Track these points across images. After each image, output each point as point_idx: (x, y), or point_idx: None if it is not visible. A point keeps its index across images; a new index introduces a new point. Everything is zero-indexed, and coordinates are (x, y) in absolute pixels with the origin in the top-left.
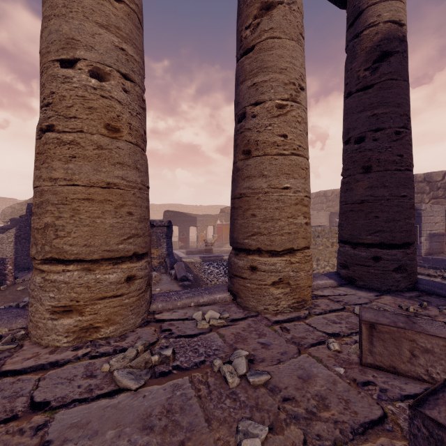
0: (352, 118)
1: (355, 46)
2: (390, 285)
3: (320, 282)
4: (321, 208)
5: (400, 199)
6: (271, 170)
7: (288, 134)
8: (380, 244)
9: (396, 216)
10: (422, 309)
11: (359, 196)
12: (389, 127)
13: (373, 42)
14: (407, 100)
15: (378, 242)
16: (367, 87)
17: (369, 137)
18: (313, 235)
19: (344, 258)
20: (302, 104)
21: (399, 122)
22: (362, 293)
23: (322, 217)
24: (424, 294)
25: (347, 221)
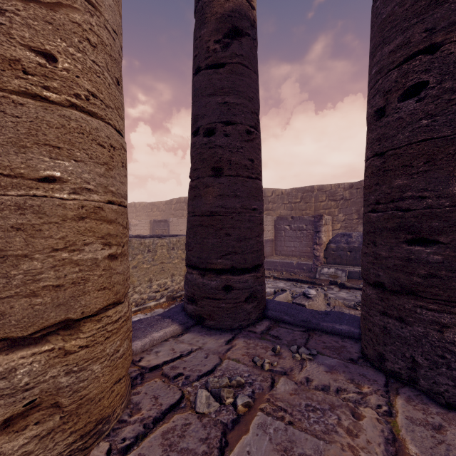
0: (202, 101)
1: (205, 7)
2: (242, 320)
3: (156, 335)
4: (182, 214)
5: (251, 213)
6: (0, 127)
7: (60, 56)
8: (232, 269)
9: (247, 233)
10: (276, 357)
11: (208, 206)
12: (240, 123)
13: (225, 10)
14: (257, 96)
15: (230, 266)
16: (218, 66)
17: (220, 130)
18: (168, 247)
19: (192, 289)
20: (104, 14)
21: (251, 120)
22: (212, 342)
23: (182, 224)
24: (273, 323)
25: (195, 240)
